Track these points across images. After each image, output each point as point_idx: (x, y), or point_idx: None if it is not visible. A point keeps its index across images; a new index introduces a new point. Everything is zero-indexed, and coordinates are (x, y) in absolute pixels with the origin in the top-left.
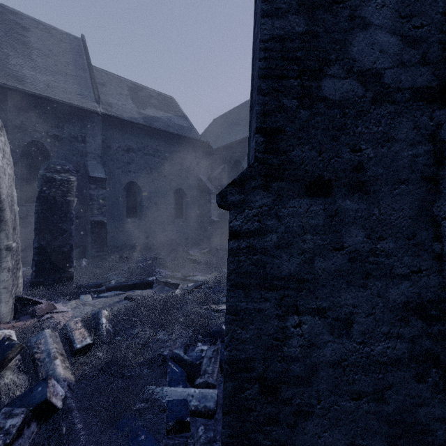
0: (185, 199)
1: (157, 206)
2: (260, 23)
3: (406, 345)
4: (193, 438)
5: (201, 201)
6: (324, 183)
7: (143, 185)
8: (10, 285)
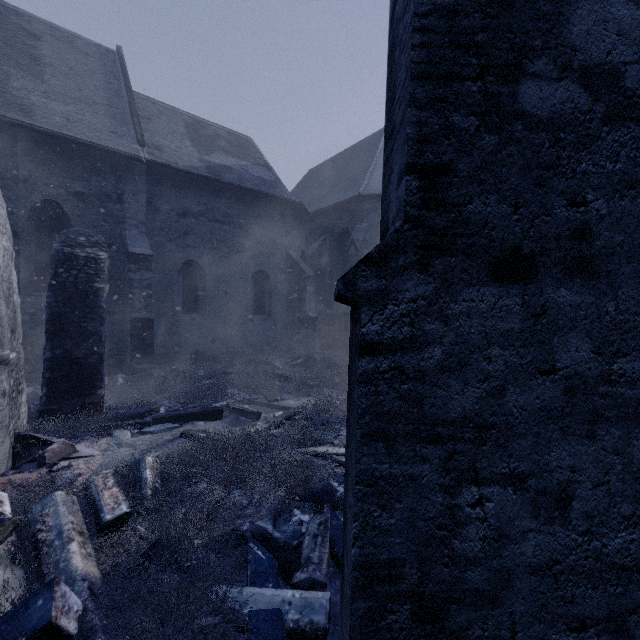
0: (268, 286)
1: (227, 296)
2: None
3: None
4: None
5: (292, 289)
6: (522, 260)
7: (207, 266)
8: (5, 417)
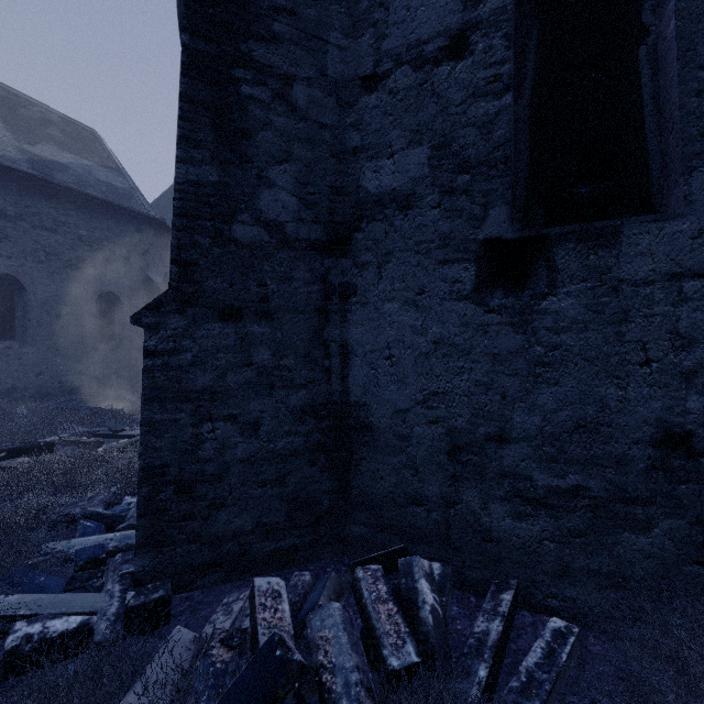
0: (119, 310)
1: (61, 321)
2: (176, 167)
3: (303, 439)
4: (108, 565)
5: None
6: (235, 311)
7: (30, 282)
8: None
